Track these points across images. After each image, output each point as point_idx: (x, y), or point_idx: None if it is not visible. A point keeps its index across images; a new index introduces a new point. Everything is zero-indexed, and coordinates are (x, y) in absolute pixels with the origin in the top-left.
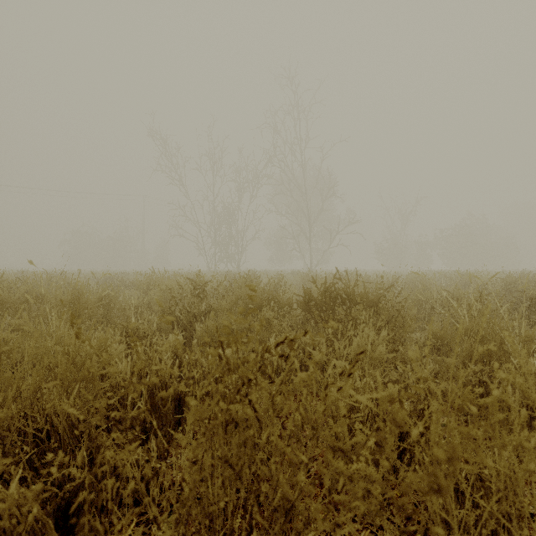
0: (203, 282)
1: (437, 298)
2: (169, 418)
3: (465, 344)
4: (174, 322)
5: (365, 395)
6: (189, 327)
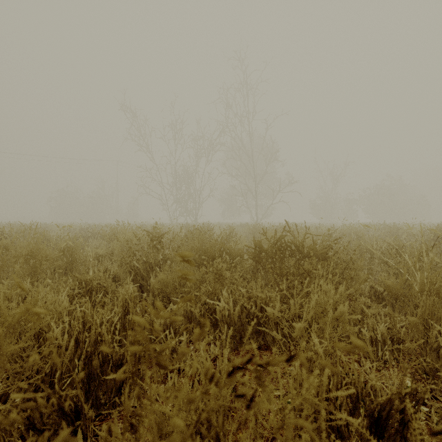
0: (159, 234)
1: (377, 249)
2: (111, 385)
3: (428, 301)
4: (132, 272)
5: (348, 391)
6: (146, 276)
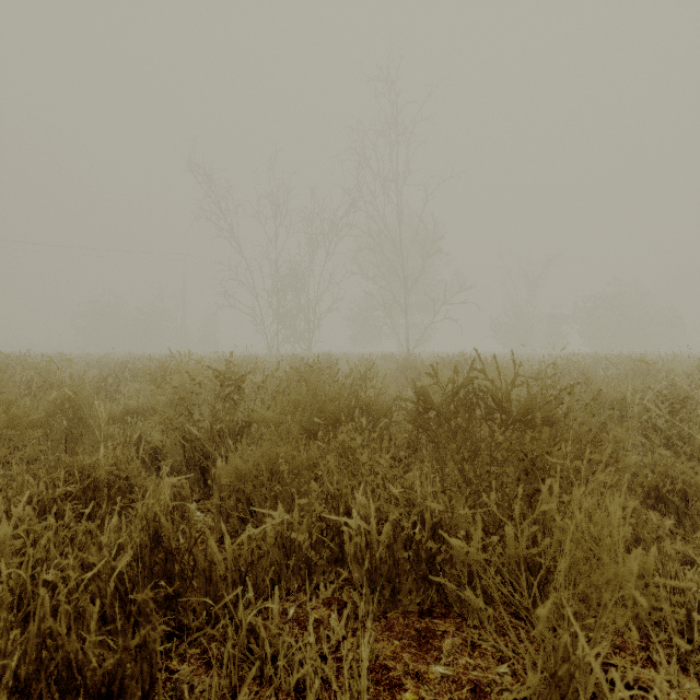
0: (237, 375)
1: (632, 401)
2: None
3: None
4: (185, 446)
5: None
6: (213, 453)
